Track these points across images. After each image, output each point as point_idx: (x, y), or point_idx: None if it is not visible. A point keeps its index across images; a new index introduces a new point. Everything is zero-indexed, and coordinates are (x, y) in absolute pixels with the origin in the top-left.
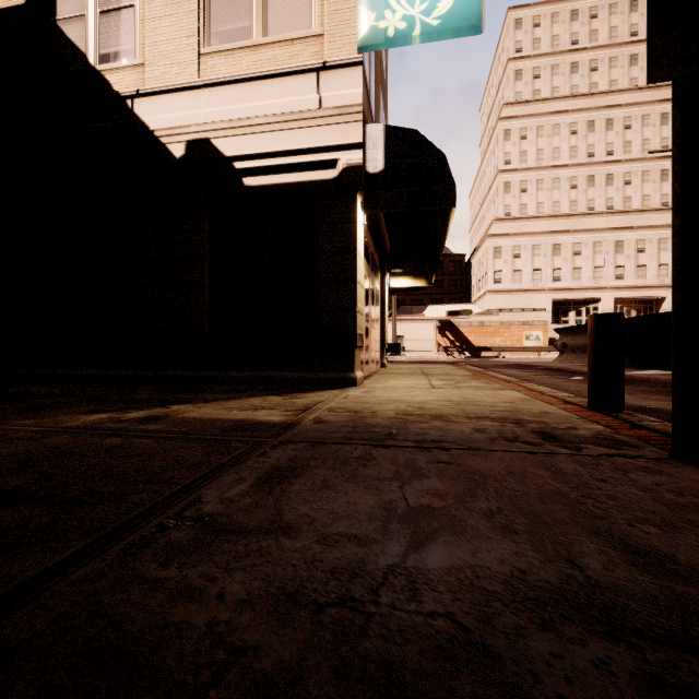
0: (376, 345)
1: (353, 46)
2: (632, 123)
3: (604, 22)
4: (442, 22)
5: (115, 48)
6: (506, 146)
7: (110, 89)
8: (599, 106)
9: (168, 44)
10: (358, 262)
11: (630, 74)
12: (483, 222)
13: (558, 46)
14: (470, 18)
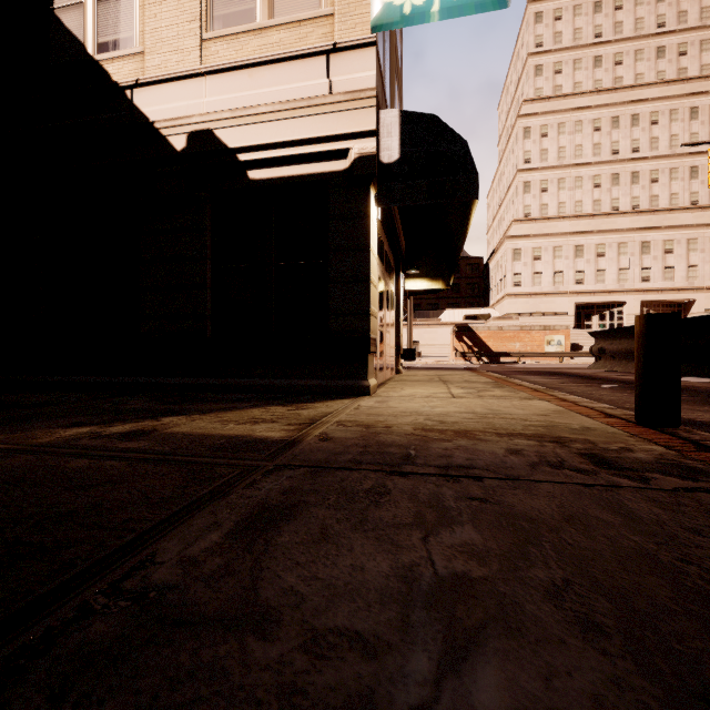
0: (391, 351)
1: (366, 25)
2: (660, 119)
3: (629, 13)
4: None
5: (114, 36)
6: (525, 145)
7: (109, 79)
8: (623, 101)
9: (169, 30)
10: (372, 260)
11: (657, 67)
12: (501, 223)
13: (581, 39)
14: None
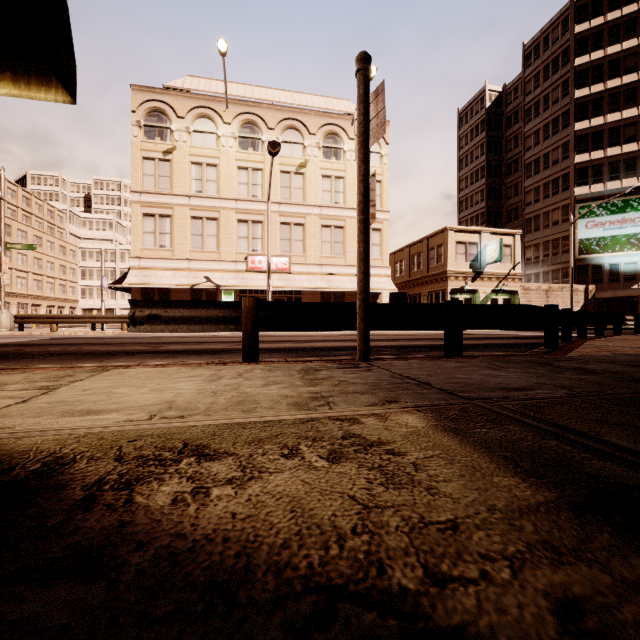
0: None
1: None
2: None
3: None
4: None
5: None
6: None
7: None
8: None
9: None
10: None
11: None
12: None
13: None
14: None
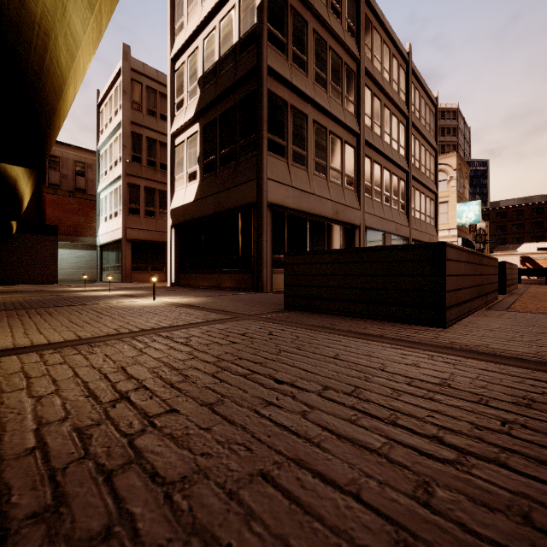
0: None
1: (455, 225)
2: None
3: None
4: (472, 222)
5: None
6: None
7: None
8: None
9: None
10: None
11: None
12: None
13: None
14: (477, 221)
